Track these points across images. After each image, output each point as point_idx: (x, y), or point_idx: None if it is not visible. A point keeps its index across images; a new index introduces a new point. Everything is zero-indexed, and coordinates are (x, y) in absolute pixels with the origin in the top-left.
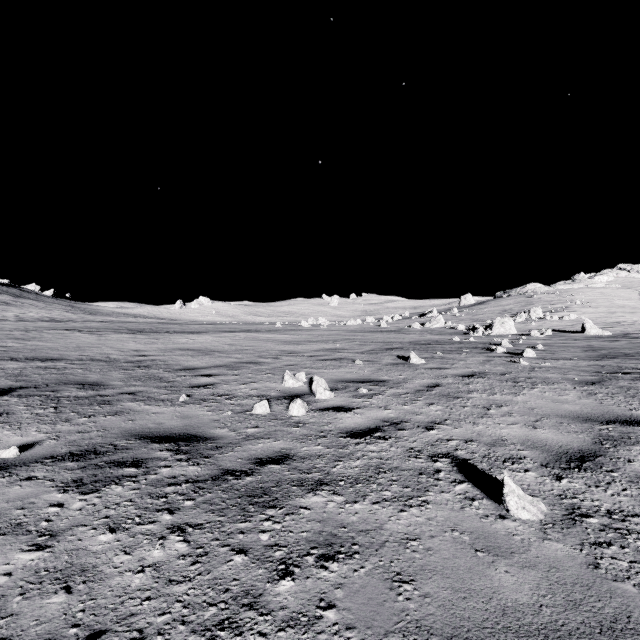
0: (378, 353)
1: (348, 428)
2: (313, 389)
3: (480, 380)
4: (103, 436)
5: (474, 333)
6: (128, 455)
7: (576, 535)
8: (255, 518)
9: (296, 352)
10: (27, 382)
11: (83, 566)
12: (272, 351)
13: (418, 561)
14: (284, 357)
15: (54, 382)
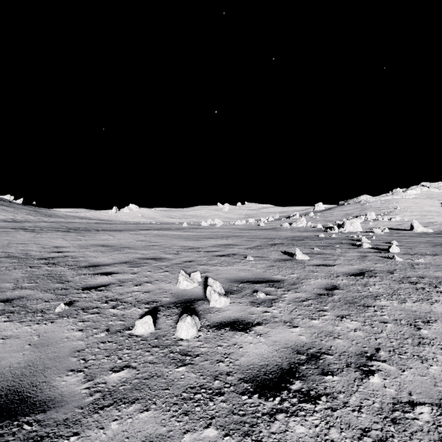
0: (264, 248)
1: (252, 368)
2: (207, 295)
3: (375, 280)
4: None
5: (332, 231)
6: None
7: None
8: None
9: (195, 248)
10: None
11: None
12: (175, 247)
13: None
14: (184, 253)
15: None
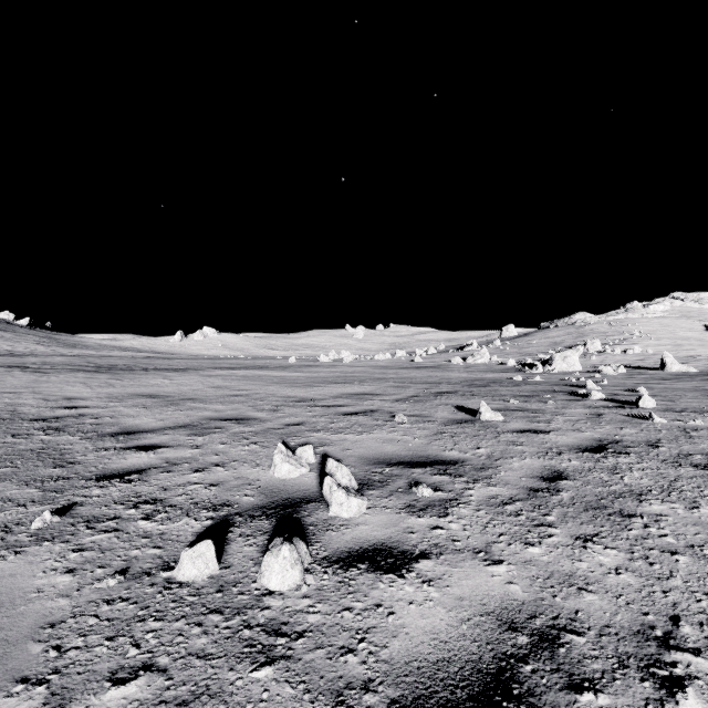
0: (425, 401)
1: (417, 670)
2: (324, 493)
3: (629, 461)
4: None
5: (533, 370)
6: None
7: None
8: None
9: (307, 399)
10: None
11: None
12: (273, 398)
13: None
14: (288, 408)
15: None
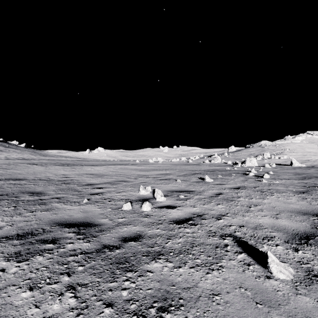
0: (188, 176)
1: (174, 218)
2: (155, 196)
3: (243, 191)
4: (38, 223)
5: (236, 165)
6: (50, 235)
7: (315, 291)
8: (119, 279)
9: (146, 175)
10: (3, 192)
11: (6, 317)
12: (134, 175)
13: (221, 312)
14: (140, 178)
15: (17, 192)
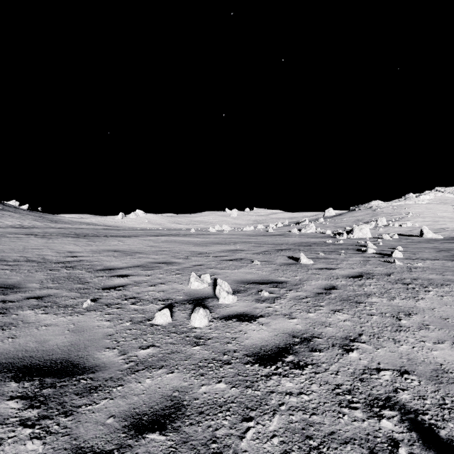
0: (271, 254)
1: (254, 347)
2: (216, 293)
3: (371, 281)
4: None
5: (340, 237)
6: None
7: None
8: None
9: (204, 253)
10: None
11: None
12: (184, 252)
13: None
14: (193, 257)
15: None
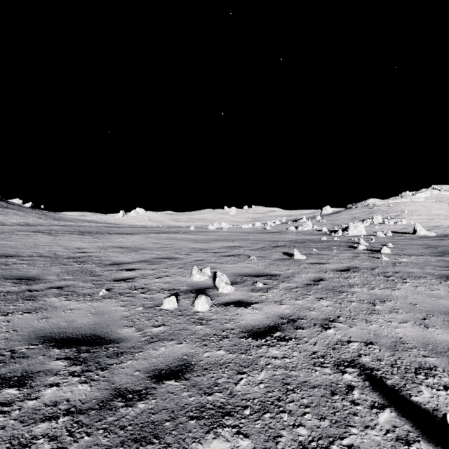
0: (267, 250)
1: (249, 326)
2: (216, 284)
3: (356, 274)
4: (8, 339)
5: (335, 234)
6: (19, 367)
7: None
8: None
9: (204, 249)
10: None
11: None
12: (185, 248)
13: None
14: (194, 253)
15: None
